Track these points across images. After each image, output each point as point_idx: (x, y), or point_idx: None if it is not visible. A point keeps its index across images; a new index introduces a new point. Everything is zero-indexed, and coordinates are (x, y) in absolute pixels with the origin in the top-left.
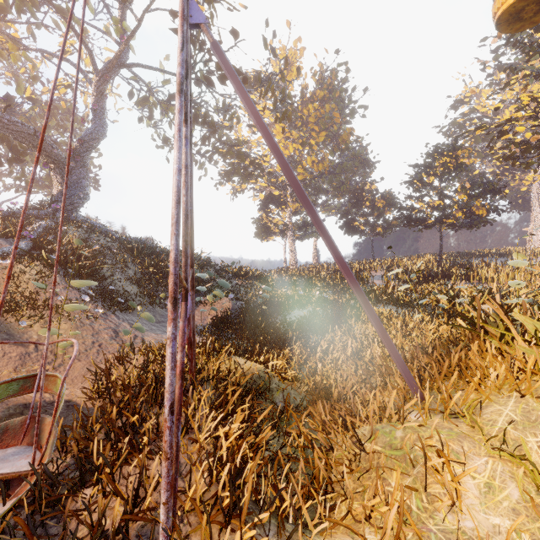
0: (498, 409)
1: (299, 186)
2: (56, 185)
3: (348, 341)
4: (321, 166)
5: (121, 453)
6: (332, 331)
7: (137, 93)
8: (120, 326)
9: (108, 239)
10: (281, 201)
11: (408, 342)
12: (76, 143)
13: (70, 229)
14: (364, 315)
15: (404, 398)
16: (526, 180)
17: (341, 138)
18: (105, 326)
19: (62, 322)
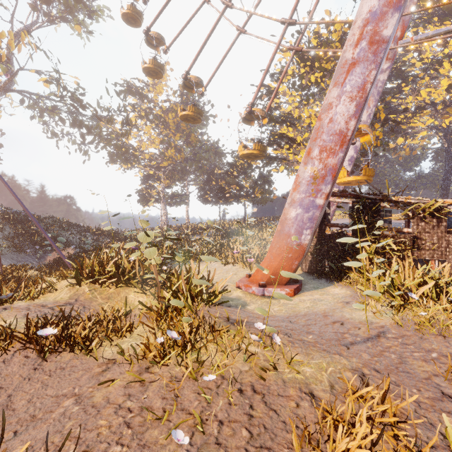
0: None
1: (27, 211)
2: None
3: None
4: (179, 156)
5: None
6: None
7: (27, 100)
8: None
9: None
10: (156, 178)
11: None
12: None
13: None
14: None
15: None
16: None
17: (191, 139)
18: None
19: None
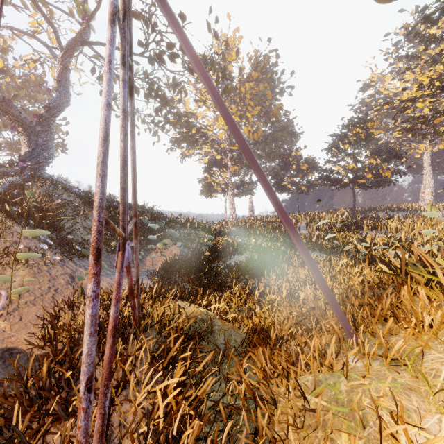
0: (438, 357)
1: (240, 135)
2: (23, 146)
3: (283, 284)
4: (255, 135)
5: (43, 422)
6: (268, 274)
7: (98, 69)
8: (76, 272)
9: (70, 194)
10: (222, 164)
11: (336, 284)
12: (42, 109)
13: (35, 184)
14: (295, 260)
15: (340, 342)
16: (419, 149)
17: (272, 112)
18: (62, 272)
19: (20, 269)
